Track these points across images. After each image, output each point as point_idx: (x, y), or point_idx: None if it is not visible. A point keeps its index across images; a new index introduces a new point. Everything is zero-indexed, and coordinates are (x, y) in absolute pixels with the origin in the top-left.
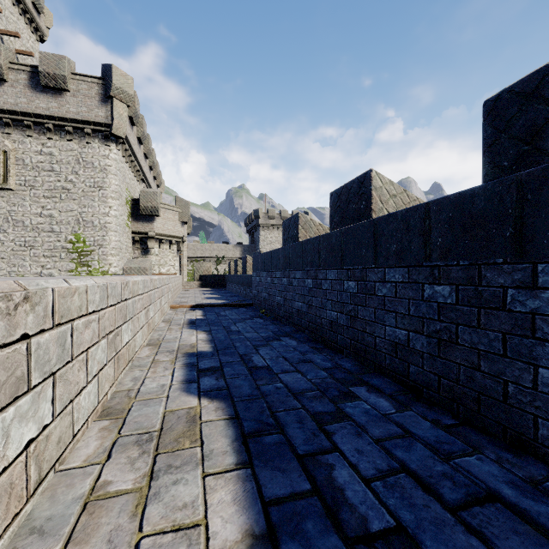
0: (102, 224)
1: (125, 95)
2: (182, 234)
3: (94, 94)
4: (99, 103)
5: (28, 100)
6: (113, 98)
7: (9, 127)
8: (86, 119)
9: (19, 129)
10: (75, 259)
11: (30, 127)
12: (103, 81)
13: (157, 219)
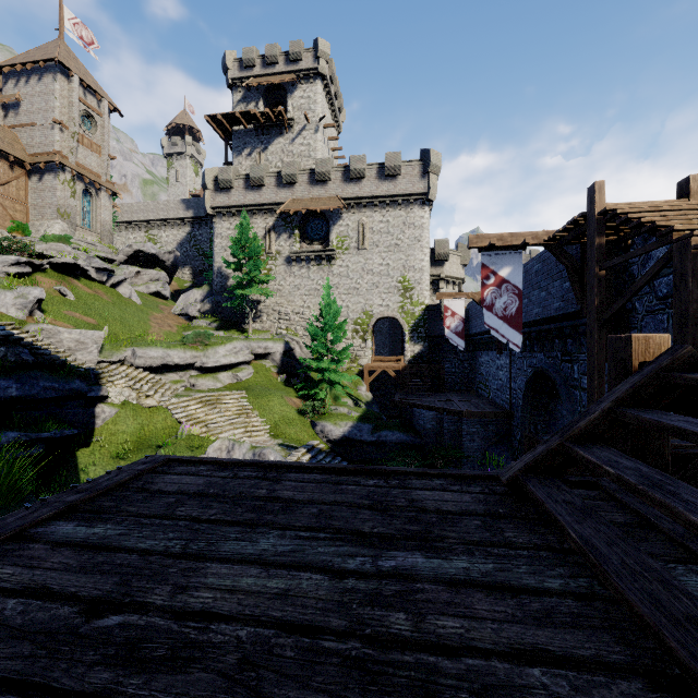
0: (420, 267)
1: (437, 169)
2: (462, 276)
3: (416, 173)
4: (420, 179)
5: (377, 188)
6: (430, 173)
7: (365, 208)
8: (411, 193)
9: (370, 208)
10: (403, 294)
11: (377, 205)
12: (422, 162)
13: (446, 263)
